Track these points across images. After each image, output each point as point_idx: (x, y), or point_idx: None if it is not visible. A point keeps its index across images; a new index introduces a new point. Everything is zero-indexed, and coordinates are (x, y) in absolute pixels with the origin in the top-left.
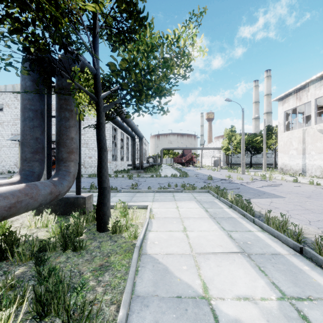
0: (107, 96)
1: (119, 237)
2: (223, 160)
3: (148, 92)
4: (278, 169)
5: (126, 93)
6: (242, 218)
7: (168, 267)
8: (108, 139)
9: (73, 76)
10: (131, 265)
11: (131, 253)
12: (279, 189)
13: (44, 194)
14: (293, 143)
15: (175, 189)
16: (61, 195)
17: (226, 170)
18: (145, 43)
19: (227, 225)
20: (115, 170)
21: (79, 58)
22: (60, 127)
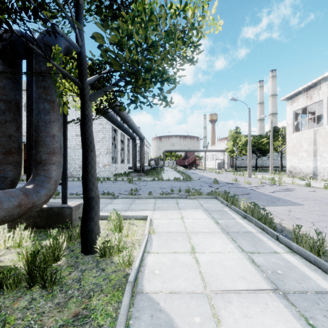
0: (98, 85)
1: (109, 263)
2: (227, 163)
3: (147, 76)
4: (287, 172)
5: (119, 78)
6: (261, 233)
7: (173, 319)
8: (107, 140)
9: (54, 58)
10: (118, 321)
11: (122, 291)
12: (293, 194)
13: (8, 208)
14: (304, 144)
15: (178, 195)
16: (37, 206)
17: (231, 173)
18: (142, 8)
19: (246, 243)
20: (115, 173)
21: (57, 29)
22: (38, 122)
